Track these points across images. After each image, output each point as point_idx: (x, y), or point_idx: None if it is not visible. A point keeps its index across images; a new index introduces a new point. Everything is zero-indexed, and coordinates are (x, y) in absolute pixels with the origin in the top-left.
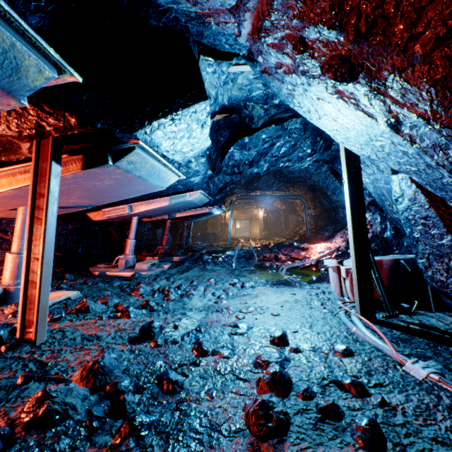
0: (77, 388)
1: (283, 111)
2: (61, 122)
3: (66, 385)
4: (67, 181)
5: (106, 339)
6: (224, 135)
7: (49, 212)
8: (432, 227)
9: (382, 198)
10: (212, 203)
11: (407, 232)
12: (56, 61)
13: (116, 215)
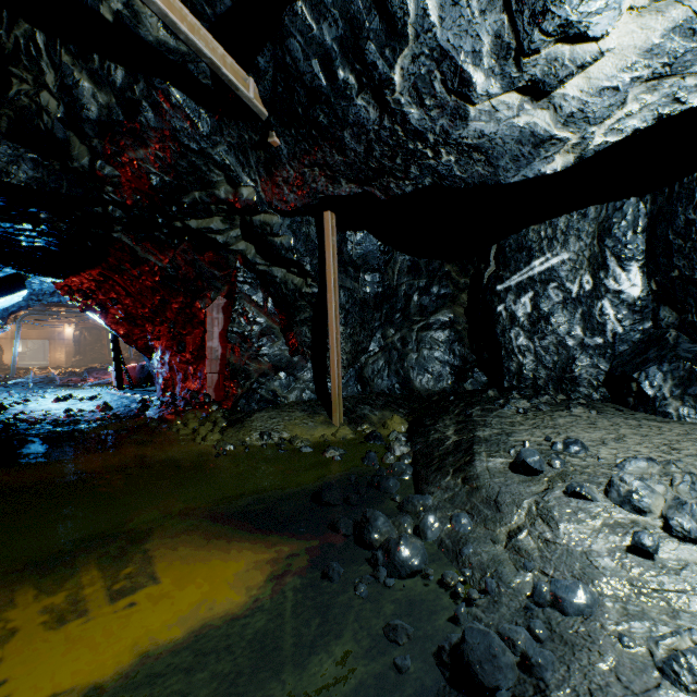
0: None
1: None
2: None
3: None
4: None
5: None
6: None
7: None
8: None
9: None
10: None
11: None
12: None
13: None
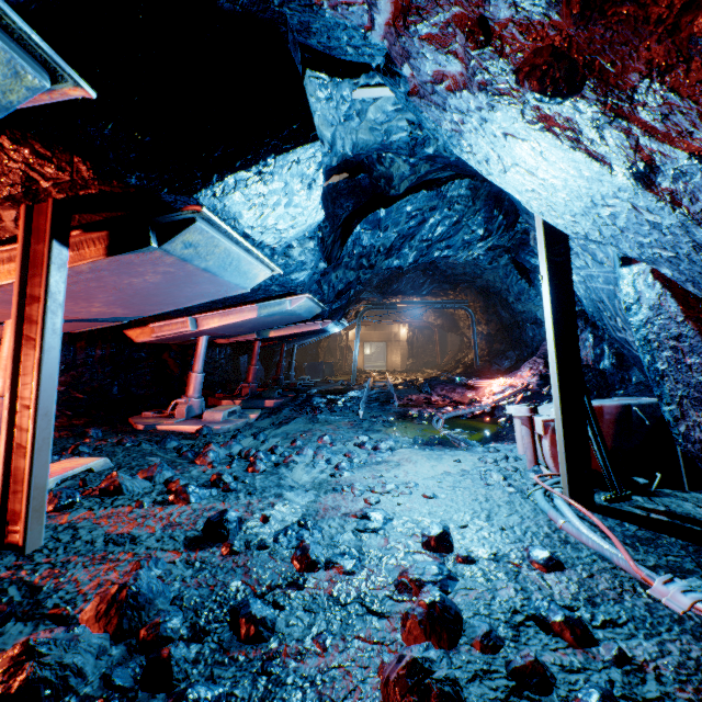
0: (87, 636)
1: (440, 167)
2: (66, 173)
3: (68, 631)
4: (82, 276)
5: (146, 541)
6: (346, 206)
7: (47, 328)
8: (689, 353)
9: (599, 306)
10: (326, 315)
11: (645, 361)
12: (46, 55)
13: (172, 334)
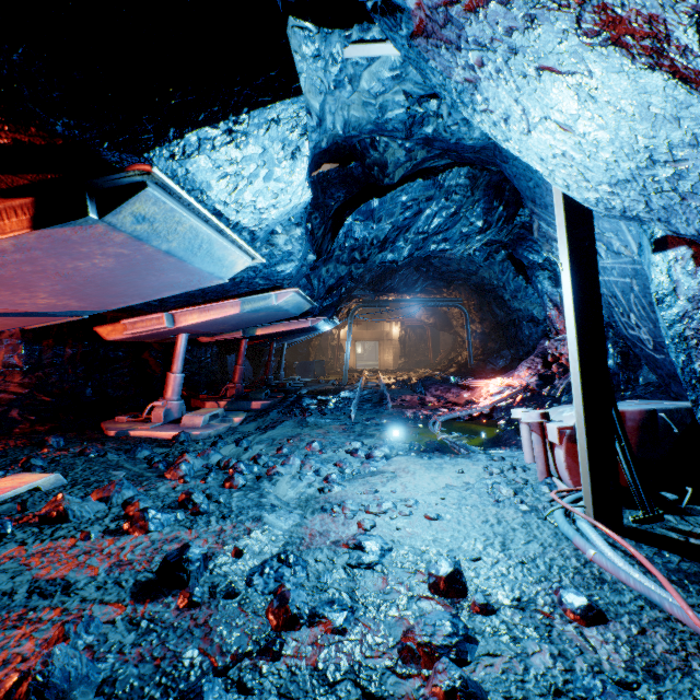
0: None
1: (437, 154)
2: None
3: None
4: (8, 257)
5: (83, 590)
6: (338, 196)
7: None
8: None
9: (610, 301)
10: (317, 312)
11: (679, 362)
12: None
13: (146, 331)
